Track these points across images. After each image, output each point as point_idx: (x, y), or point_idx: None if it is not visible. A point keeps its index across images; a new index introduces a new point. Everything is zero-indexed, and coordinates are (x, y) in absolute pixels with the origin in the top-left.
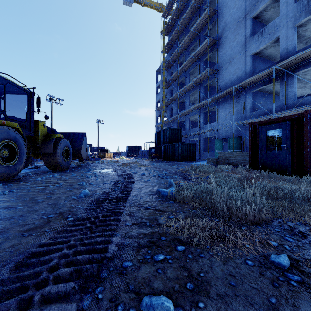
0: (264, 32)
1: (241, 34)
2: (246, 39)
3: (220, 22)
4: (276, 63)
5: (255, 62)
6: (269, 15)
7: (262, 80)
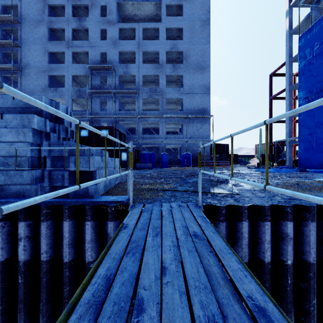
0: (57, 90)
1: (42, 80)
2: (46, 86)
3: (23, 58)
4: None
5: None
6: (60, 79)
7: None
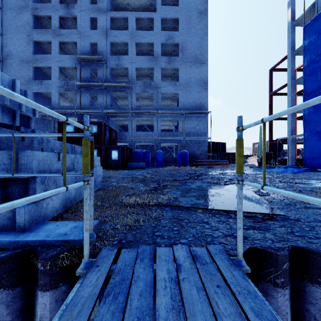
0: (42, 83)
1: (25, 72)
2: (30, 78)
3: (5, 47)
4: (49, 107)
5: (36, 97)
6: (46, 71)
7: (41, 113)
